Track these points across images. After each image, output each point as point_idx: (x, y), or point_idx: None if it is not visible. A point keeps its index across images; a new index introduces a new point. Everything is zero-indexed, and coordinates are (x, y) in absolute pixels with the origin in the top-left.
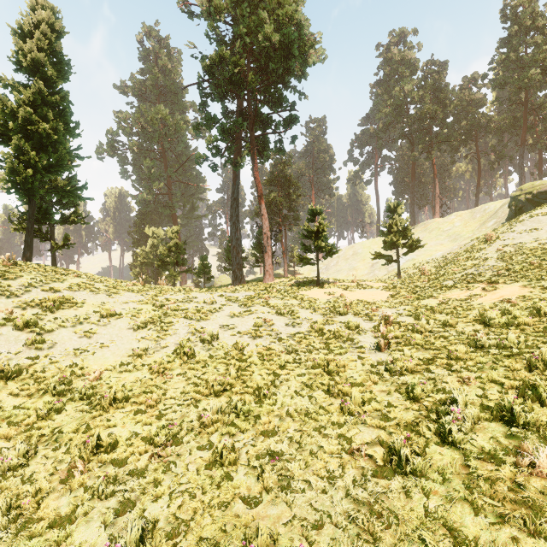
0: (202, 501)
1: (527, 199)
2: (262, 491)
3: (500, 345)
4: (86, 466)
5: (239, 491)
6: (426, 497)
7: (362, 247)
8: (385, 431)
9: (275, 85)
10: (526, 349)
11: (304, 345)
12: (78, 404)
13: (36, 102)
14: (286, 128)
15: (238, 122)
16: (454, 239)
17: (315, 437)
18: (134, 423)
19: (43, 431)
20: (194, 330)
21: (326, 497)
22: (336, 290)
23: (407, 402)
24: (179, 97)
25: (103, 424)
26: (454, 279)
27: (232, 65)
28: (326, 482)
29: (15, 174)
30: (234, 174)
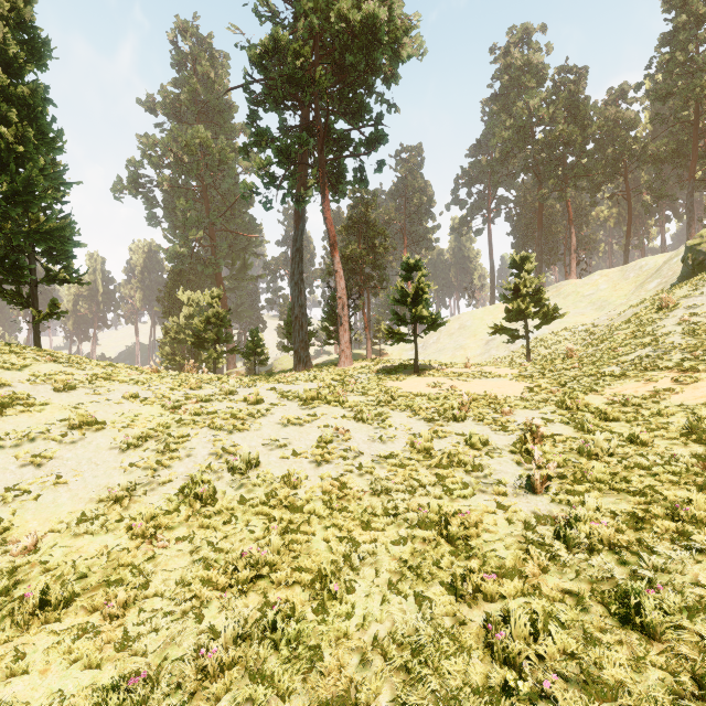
0: None
1: None
2: None
3: None
4: None
5: None
6: None
7: (472, 318)
8: None
9: (354, 88)
10: None
11: (402, 478)
12: None
13: None
14: (370, 149)
15: (302, 139)
16: (599, 307)
17: None
18: (68, 661)
19: None
20: (220, 450)
21: None
22: (443, 379)
23: (630, 636)
24: (225, 116)
25: (5, 665)
26: (620, 364)
27: (293, 56)
28: None
29: None
30: (297, 215)
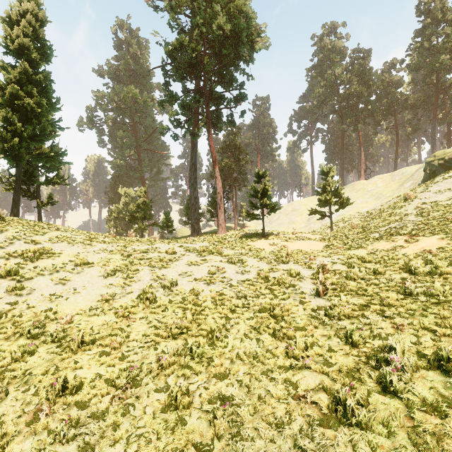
0: (157, 447)
1: (440, 164)
2: (214, 438)
3: (427, 293)
4: (52, 408)
5: (192, 438)
6: (373, 451)
7: (300, 204)
8: (327, 376)
9: (227, 68)
10: (451, 296)
11: (252, 291)
12: (49, 346)
13: (22, 81)
14: (236, 104)
15: (196, 99)
16: (377, 198)
17: (263, 380)
18: (99, 364)
19: (15, 372)
20: (156, 277)
21: (274, 447)
22: (279, 241)
23: (346, 347)
24: (147, 79)
25: (71, 365)
26: (379, 232)
27: (191, 50)
28: (274, 430)
29: (4, 142)
30: (192, 143)
